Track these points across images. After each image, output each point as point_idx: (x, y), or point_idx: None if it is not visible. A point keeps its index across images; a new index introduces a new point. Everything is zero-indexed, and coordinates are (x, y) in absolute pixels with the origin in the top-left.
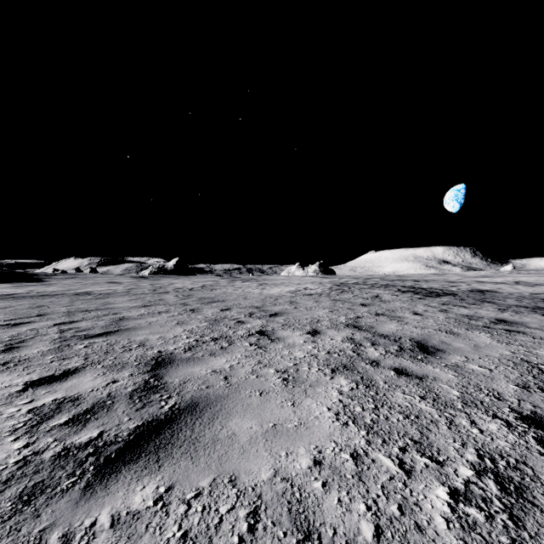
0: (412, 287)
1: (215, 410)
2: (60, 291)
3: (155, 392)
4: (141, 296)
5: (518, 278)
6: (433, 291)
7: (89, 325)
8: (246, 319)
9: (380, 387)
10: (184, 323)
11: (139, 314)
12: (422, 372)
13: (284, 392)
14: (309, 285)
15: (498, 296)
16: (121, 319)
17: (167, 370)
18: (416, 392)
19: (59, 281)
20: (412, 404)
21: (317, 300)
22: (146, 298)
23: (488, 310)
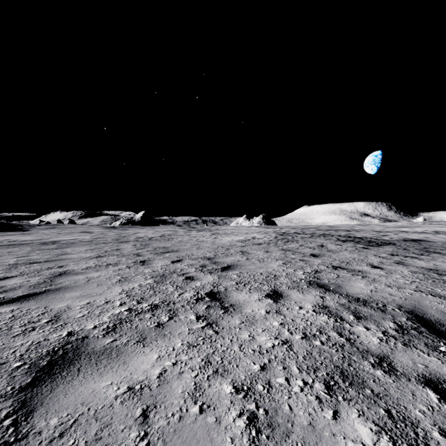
0: (348, 237)
1: None
2: (31, 240)
3: None
4: (101, 245)
5: (434, 228)
6: (371, 241)
7: (17, 284)
8: (197, 274)
9: None
10: (127, 280)
11: (86, 267)
12: None
13: None
14: (256, 234)
15: (435, 245)
16: (62, 274)
17: (53, 385)
18: None
19: (39, 231)
20: None
21: (267, 250)
22: (104, 248)
23: (445, 262)
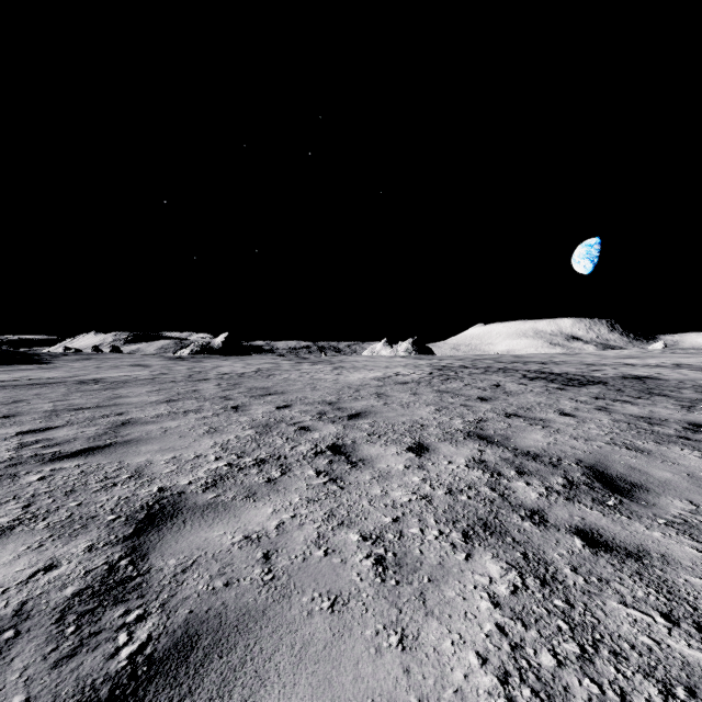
0: (541, 372)
1: (230, 663)
2: (61, 377)
3: (117, 599)
4: (169, 385)
5: (676, 359)
6: (573, 378)
7: (70, 435)
8: (314, 423)
9: (569, 583)
10: (218, 431)
11: (156, 414)
12: (633, 541)
13: (379, 599)
14: (401, 369)
15: (666, 385)
16: (125, 423)
17: (160, 534)
18: (647, 599)
19: (68, 364)
20: (658, 640)
21: (415, 391)
22: (175, 389)
23: (667, 408)
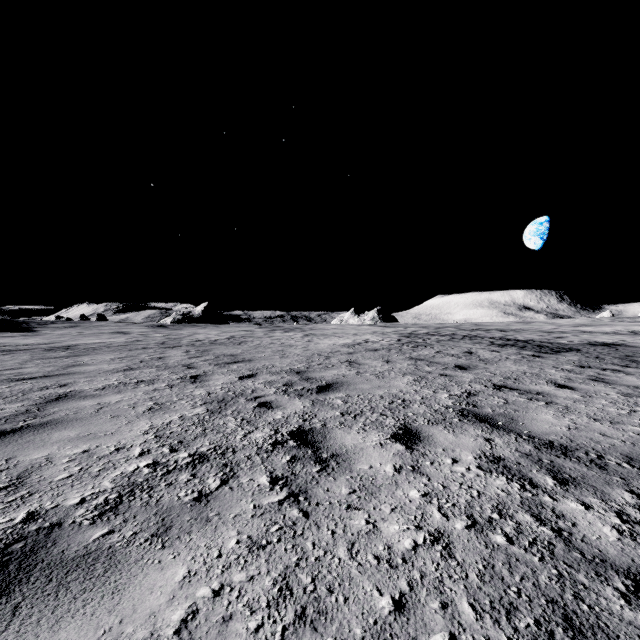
0: (507, 339)
1: None
2: (35, 344)
3: None
4: (137, 352)
5: (629, 327)
6: (542, 345)
7: None
8: (277, 397)
9: None
10: (163, 408)
11: (103, 385)
12: None
13: None
14: (370, 336)
15: None
16: (60, 397)
17: None
18: None
19: (53, 331)
20: None
21: (387, 359)
22: (140, 356)
23: None
